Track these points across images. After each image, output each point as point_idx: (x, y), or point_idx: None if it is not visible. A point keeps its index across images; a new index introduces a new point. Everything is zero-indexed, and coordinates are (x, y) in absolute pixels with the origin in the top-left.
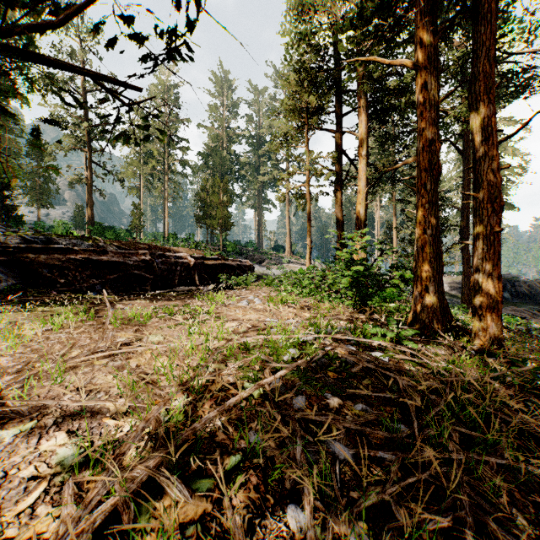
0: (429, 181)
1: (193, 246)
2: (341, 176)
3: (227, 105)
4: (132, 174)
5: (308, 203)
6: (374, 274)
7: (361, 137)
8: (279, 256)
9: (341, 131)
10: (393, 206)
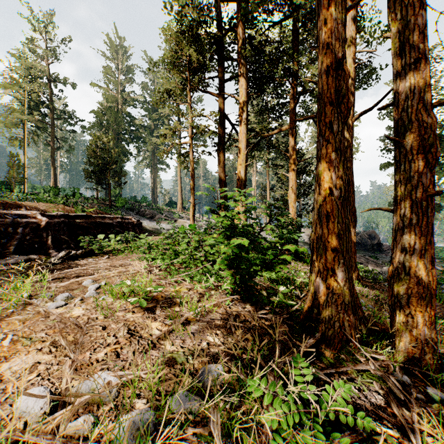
0: (335, 120)
1: (62, 202)
2: (224, 139)
3: (122, 69)
4: (14, 124)
5: (191, 161)
6: (254, 233)
7: (242, 101)
8: (171, 211)
9: (223, 93)
10: (267, 171)
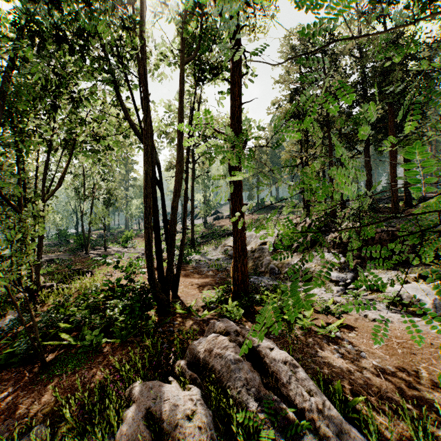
0: None
1: None
2: None
3: None
4: None
5: None
6: None
7: None
8: None
9: None
10: None
